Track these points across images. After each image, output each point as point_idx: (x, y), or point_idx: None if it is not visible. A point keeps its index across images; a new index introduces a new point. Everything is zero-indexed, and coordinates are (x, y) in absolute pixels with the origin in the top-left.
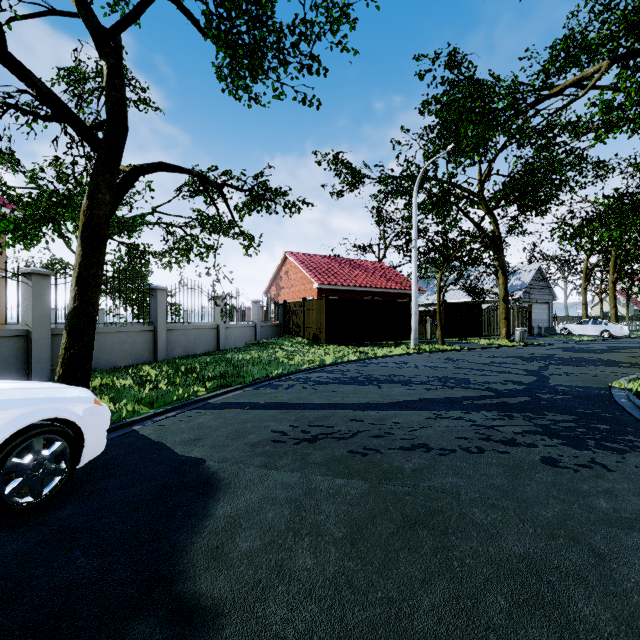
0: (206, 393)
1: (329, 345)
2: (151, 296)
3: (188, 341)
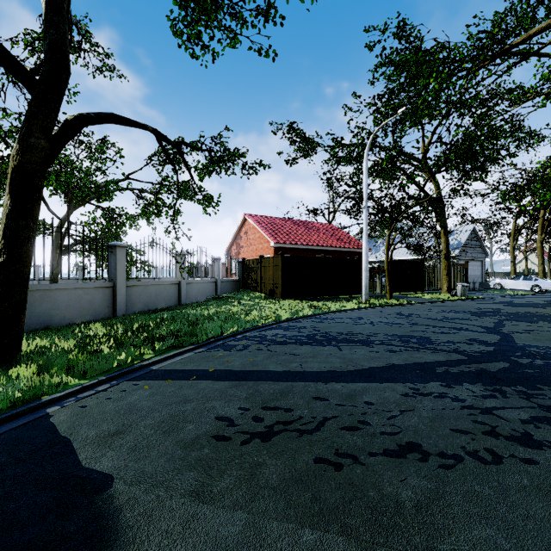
0: (153, 356)
1: (284, 299)
2: (110, 253)
3: (149, 296)
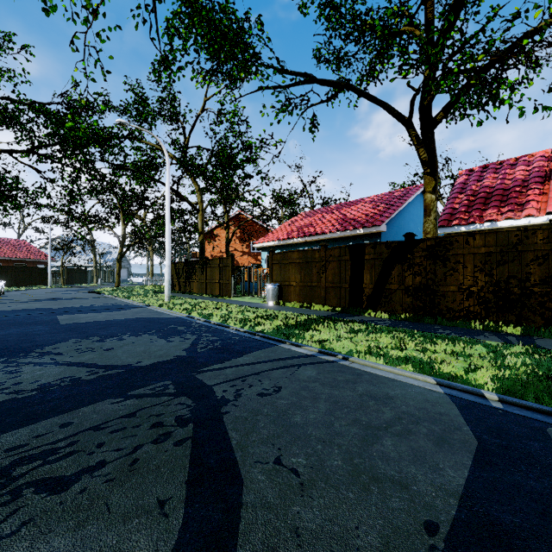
0: None
1: None
2: None
3: None
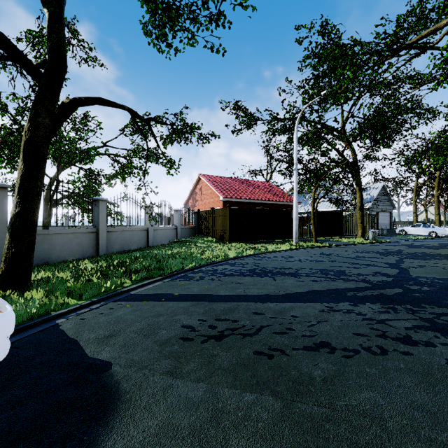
0: (131, 284)
1: (231, 242)
2: (94, 205)
3: (124, 240)
